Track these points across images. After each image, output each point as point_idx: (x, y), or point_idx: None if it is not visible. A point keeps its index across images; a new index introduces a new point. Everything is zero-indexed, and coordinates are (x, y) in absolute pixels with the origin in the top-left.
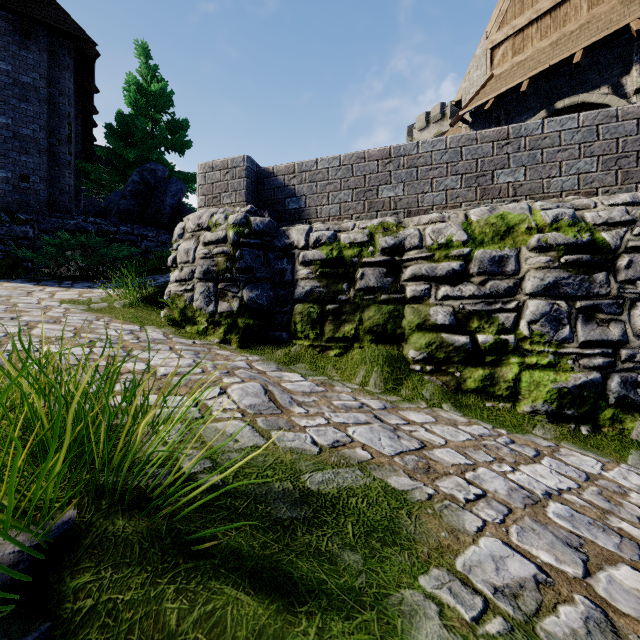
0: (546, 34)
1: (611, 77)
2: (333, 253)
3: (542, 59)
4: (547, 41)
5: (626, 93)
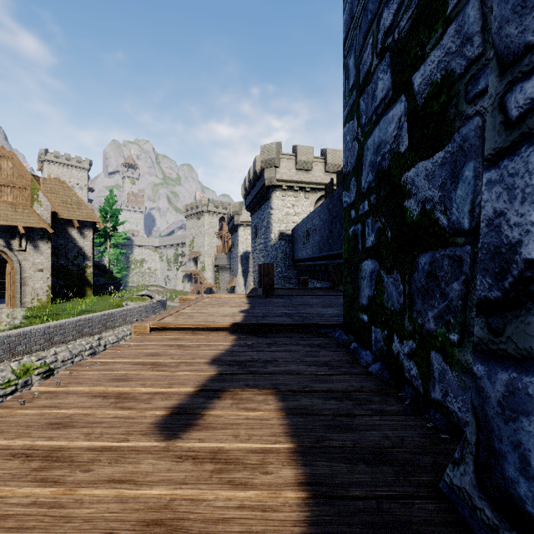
0: None
1: (6, 238)
2: None
3: None
4: None
5: (13, 248)
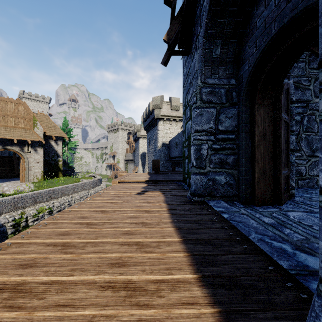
0: (1, 122)
1: (21, 146)
2: (16, 222)
3: (2, 132)
4: (2, 125)
5: (24, 151)
